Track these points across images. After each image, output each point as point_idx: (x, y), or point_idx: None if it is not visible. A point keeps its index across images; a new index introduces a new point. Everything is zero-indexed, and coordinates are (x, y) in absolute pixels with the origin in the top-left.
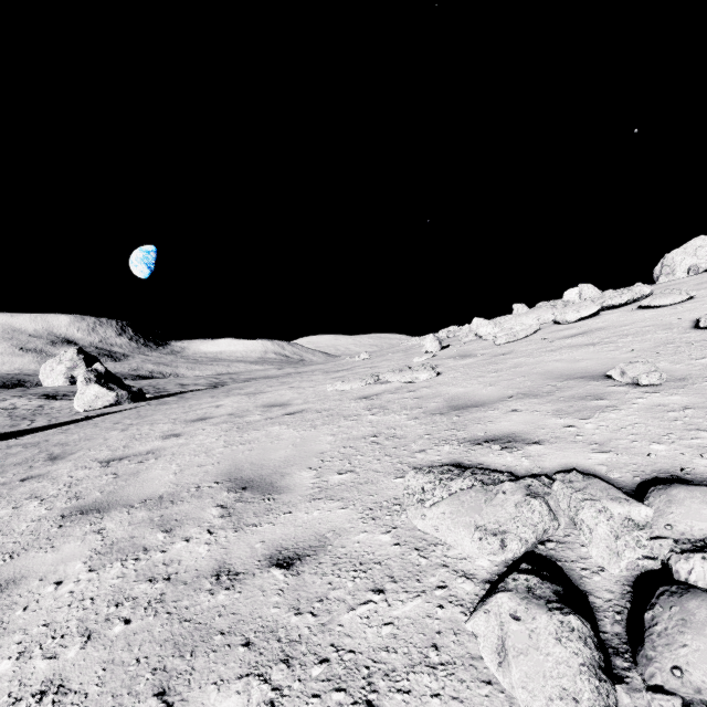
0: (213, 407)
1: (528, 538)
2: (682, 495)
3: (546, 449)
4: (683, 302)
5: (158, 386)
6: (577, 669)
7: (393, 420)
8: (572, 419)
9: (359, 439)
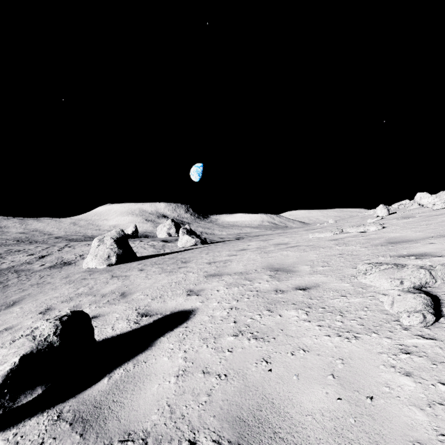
0: (246, 245)
1: (415, 282)
2: None
3: (444, 258)
4: None
5: (209, 238)
6: (418, 303)
7: (351, 248)
8: None
9: (331, 255)
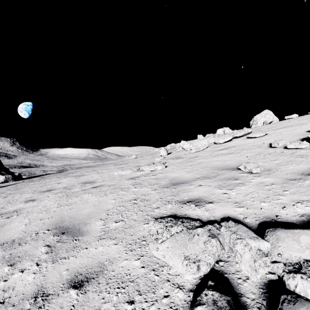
0: (57, 183)
1: (211, 262)
2: (283, 235)
3: (215, 205)
4: (263, 136)
5: (31, 171)
6: None
7: (145, 190)
8: (226, 189)
9: (127, 201)
